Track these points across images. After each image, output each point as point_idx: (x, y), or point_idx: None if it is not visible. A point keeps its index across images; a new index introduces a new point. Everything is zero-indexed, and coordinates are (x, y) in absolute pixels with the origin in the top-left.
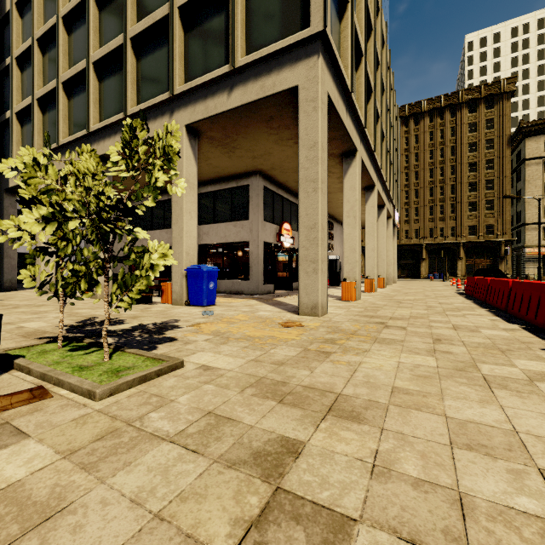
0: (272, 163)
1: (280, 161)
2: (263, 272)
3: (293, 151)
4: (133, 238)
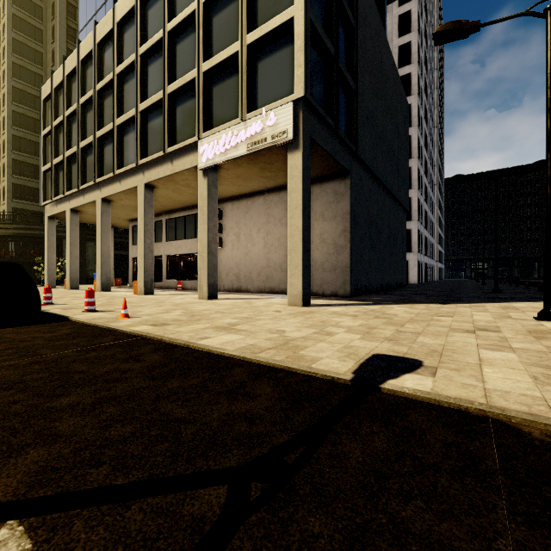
0: (114, 219)
1: None
2: None
3: (93, 217)
4: (42, 271)
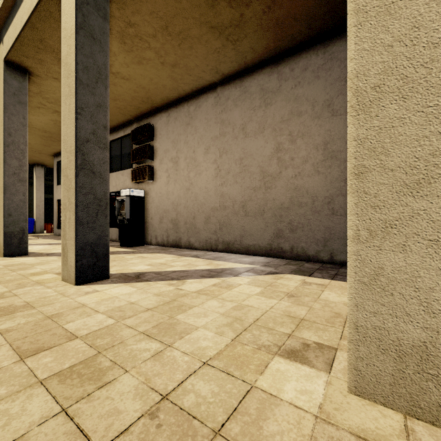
0: (34, 153)
1: None
2: None
3: None
4: None
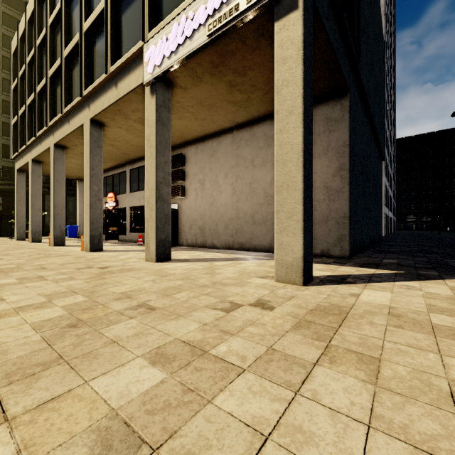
0: (82, 172)
1: (76, 171)
2: (115, 227)
3: None
4: None
